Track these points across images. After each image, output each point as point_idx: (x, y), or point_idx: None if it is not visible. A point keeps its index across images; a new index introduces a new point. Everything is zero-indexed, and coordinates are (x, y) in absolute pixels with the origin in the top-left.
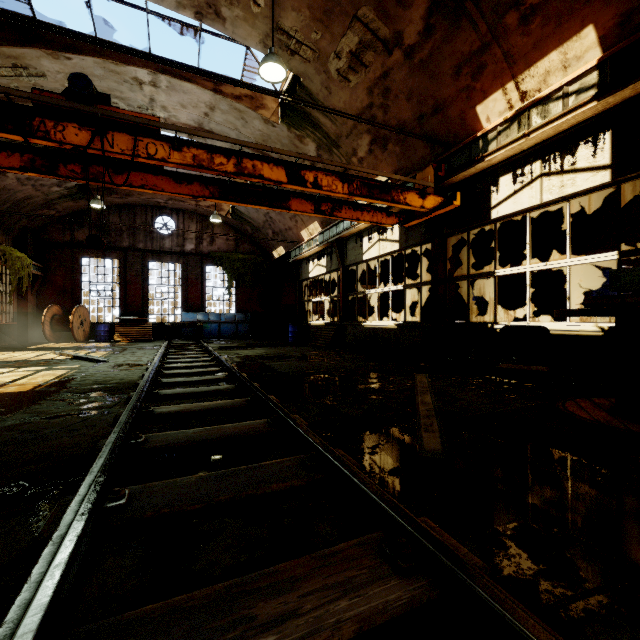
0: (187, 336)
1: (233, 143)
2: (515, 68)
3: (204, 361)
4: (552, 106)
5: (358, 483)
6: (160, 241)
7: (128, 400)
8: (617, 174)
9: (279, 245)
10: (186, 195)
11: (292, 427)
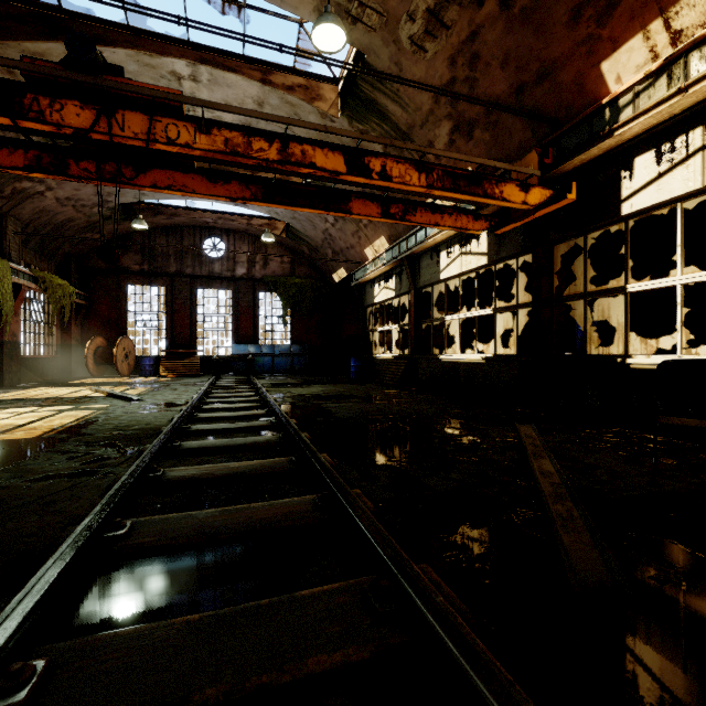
0: (237, 371)
1: (276, 121)
2: None
3: (250, 401)
4: None
5: (482, 691)
6: (209, 265)
7: (140, 455)
8: None
9: (340, 267)
10: (222, 197)
11: (350, 517)
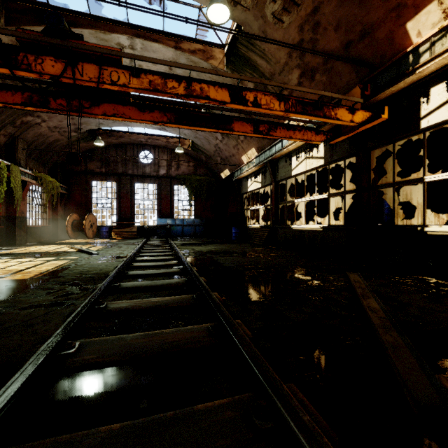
0: (160, 235)
1: (183, 68)
2: None
3: (167, 255)
4: None
5: None
6: (143, 168)
7: (93, 292)
8: None
9: (225, 168)
10: (148, 121)
11: (234, 343)
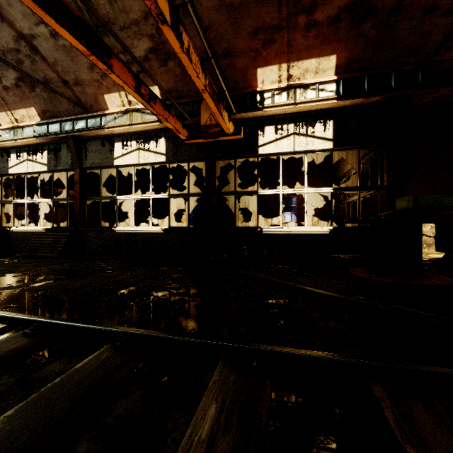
0: None
1: None
2: (291, 56)
3: None
4: (310, 92)
5: None
6: None
7: None
8: (336, 145)
9: None
10: None
11: None
